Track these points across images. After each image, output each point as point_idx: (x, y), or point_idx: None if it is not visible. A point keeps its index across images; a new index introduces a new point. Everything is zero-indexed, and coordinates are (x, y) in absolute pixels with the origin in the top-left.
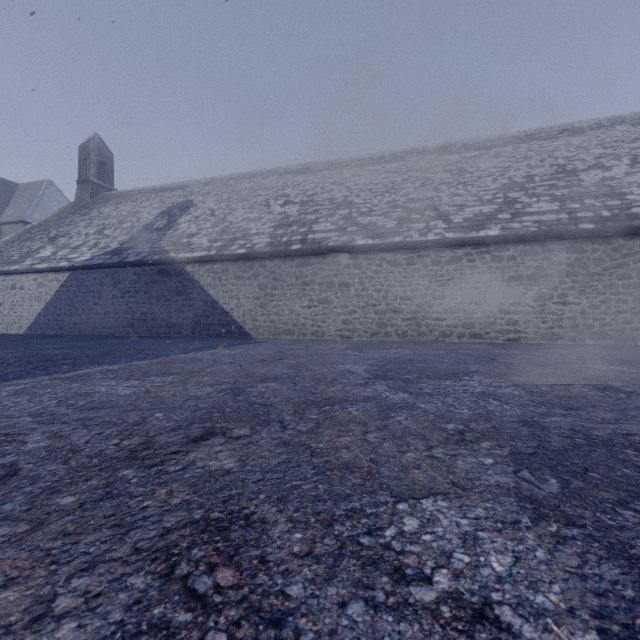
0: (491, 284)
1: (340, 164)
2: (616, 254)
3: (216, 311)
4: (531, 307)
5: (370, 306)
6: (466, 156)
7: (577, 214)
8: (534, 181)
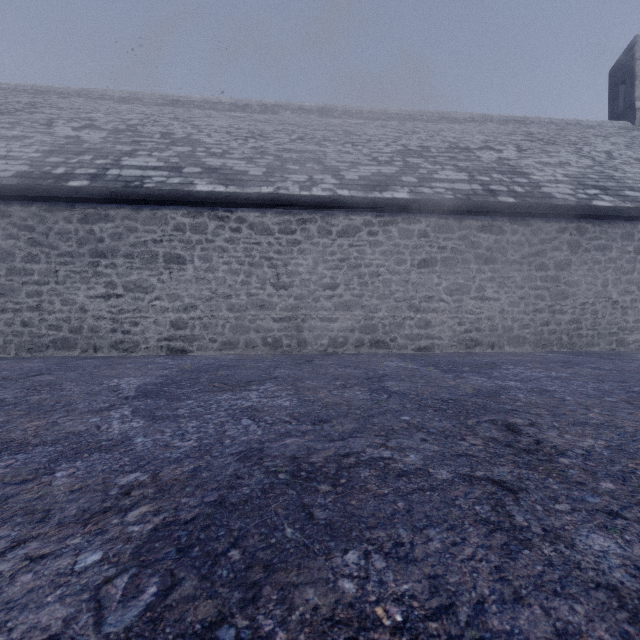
0: (398, 269)
1: (189, 103)
2: (534, 238)
3: None
4: (446, 303)
5: (221, 297)
6: (350, 122)
7: (490, 186)
8: (431, 151)
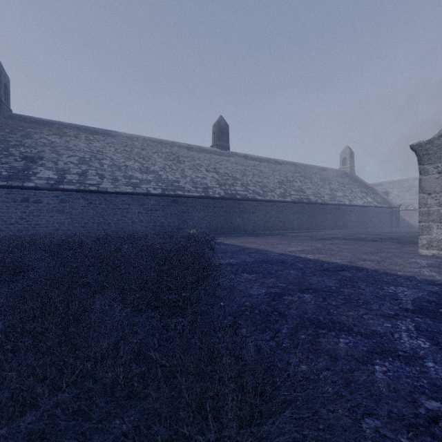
0: None
1: None
2: None
3: (404, 221)
4: None
5: None
6: None
7: None
8: None
